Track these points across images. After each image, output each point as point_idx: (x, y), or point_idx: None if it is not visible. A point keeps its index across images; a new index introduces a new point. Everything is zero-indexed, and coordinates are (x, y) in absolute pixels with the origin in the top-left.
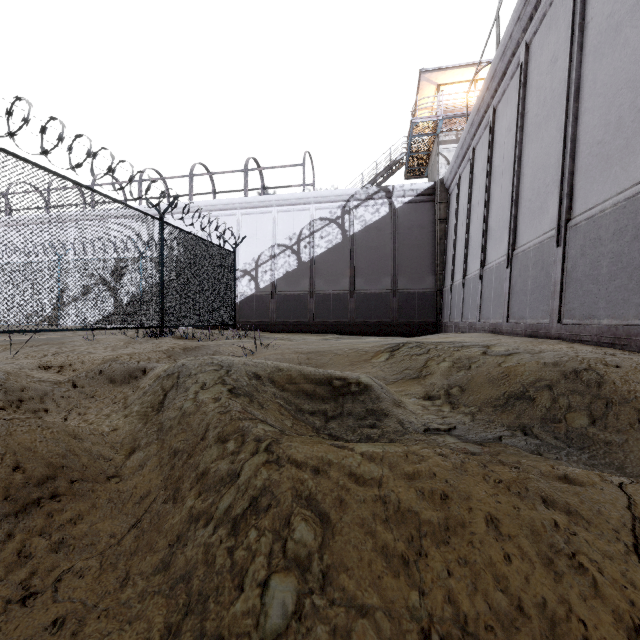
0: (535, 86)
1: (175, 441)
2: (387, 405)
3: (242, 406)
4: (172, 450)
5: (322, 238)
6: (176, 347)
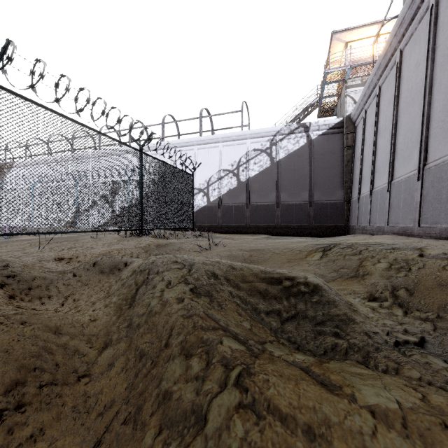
0: (447, 22)
1: (141, 342)
2: (345, 311)
3: (203, 309)
4: (138, 352)
5: (255, 164)
6: (151, 244)
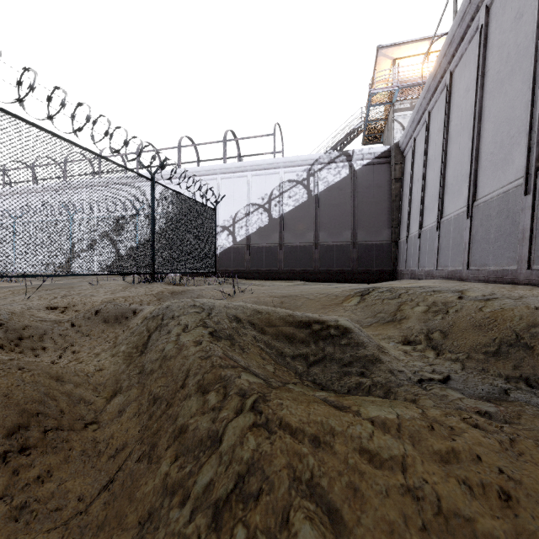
0: (497, 45)
1: (155, 387)
2: (372, 351)
3: (223, 351)
4: (151, 396)
5: (290, 197)
6: (165, 291)
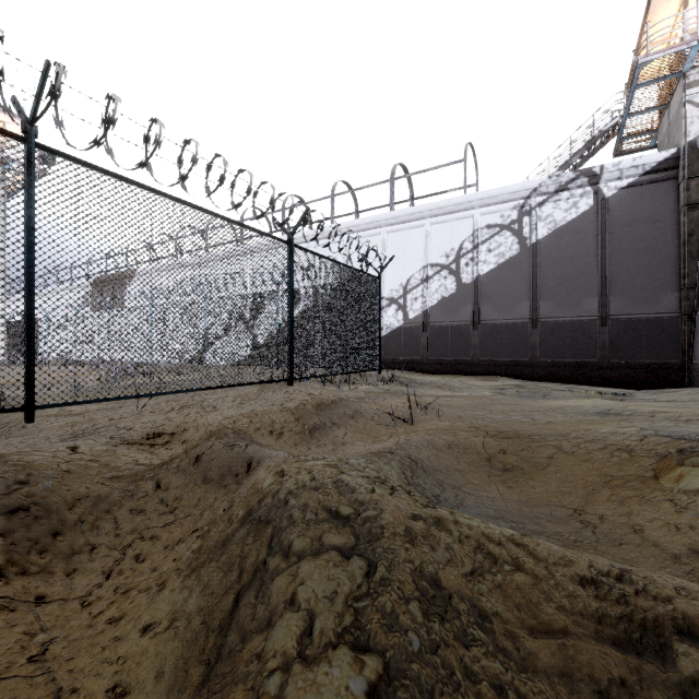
0: None
1: None
2: None
3: None
4: None
5: (490, 251)
6: (308, 403)
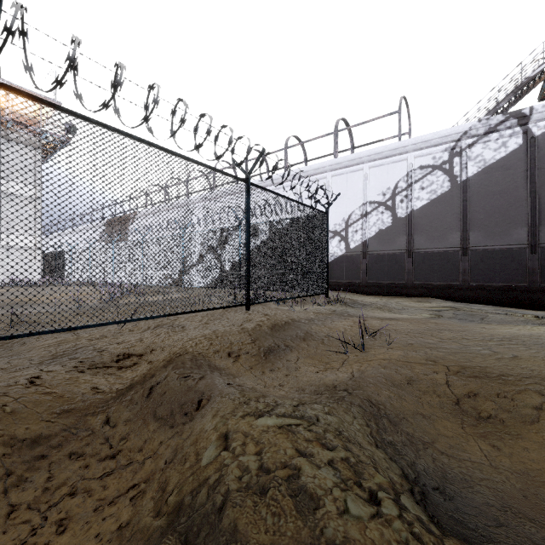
0: None
1: None
2: None
3: None
4: None
5: (423, 189)
6: (264, 324)
